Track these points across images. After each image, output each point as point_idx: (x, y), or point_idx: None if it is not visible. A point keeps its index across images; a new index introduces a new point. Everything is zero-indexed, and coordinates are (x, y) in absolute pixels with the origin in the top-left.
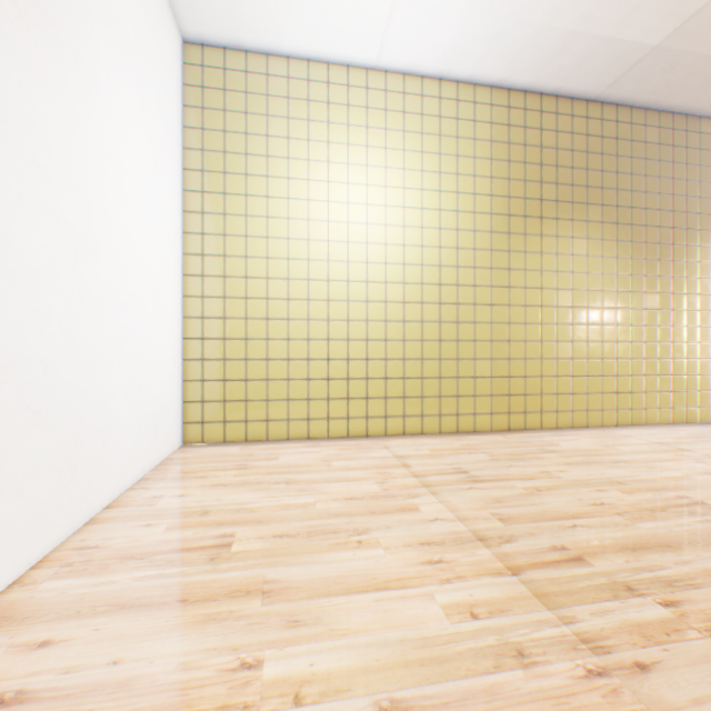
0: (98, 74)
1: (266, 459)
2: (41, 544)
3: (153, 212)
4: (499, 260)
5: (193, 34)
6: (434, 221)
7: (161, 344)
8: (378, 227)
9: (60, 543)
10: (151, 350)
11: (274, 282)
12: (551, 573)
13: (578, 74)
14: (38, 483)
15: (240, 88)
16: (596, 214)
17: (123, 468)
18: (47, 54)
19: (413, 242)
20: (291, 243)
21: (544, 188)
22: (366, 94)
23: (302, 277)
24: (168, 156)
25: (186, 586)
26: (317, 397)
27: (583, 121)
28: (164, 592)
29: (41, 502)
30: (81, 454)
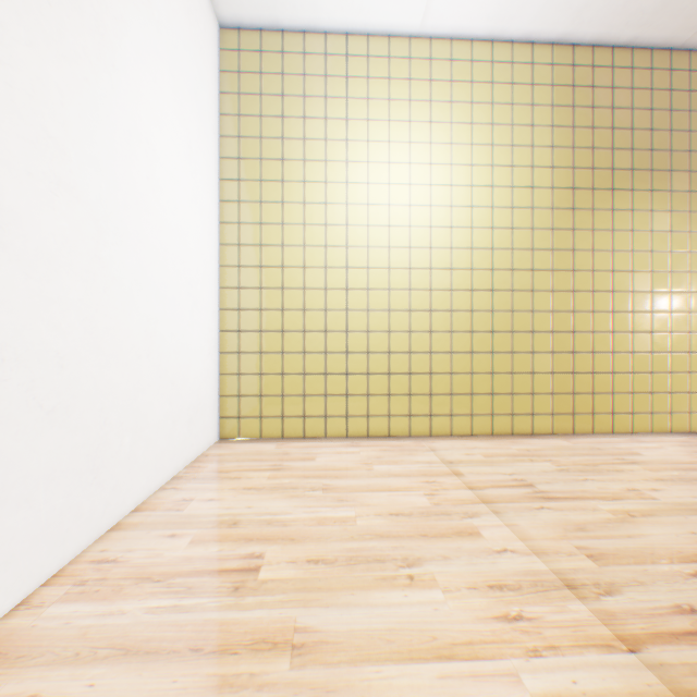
0: (124, 47)
1: (301, 459)
2: (55, 557)
3: (187, 200)
4: (561, 240)
5: (229, 18)
6: (485, 199)
7: (196, 337)
8: (422, 208)
9: (79, 553)
10: (185, 343)
11: (311, 271)
12: (688, 655)
13: (661, 17)
14: (51, 490)
15: (276, 70)
16: (681, 183)
17: (154, 467)
18: (62, 16)
19: (461, 223)
20: (328, 230)
21: (617, 155)
22: (408, 65)
23: (340, 265)
24: (203, 142)
25: (201, 626)
26: (355, 392)
27: (666, 74)
28: (176, 634)
29: (55, 510)
30: (104, 455)
